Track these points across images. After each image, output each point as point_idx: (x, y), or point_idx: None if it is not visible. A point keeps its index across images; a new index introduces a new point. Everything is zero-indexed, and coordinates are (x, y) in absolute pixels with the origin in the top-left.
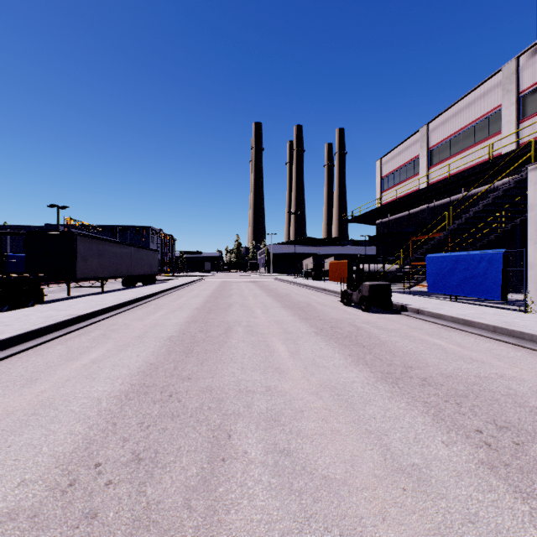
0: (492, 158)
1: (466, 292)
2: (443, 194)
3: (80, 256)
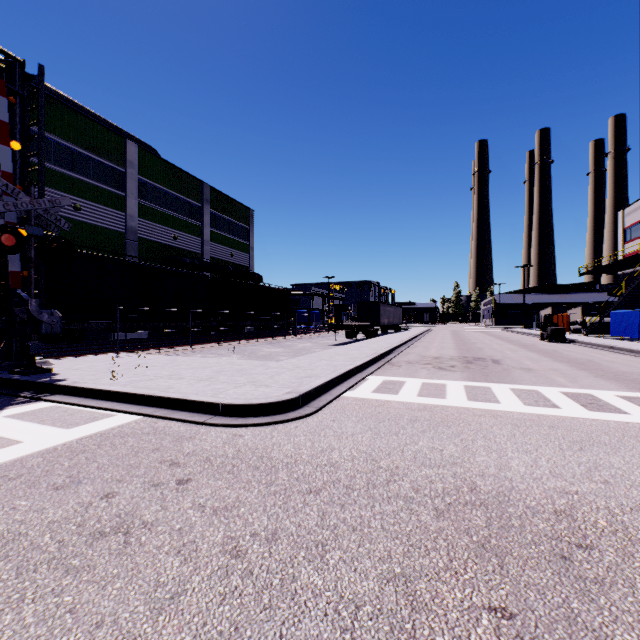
0: None
1: (626, 334)
2: None
3: (380, 313)
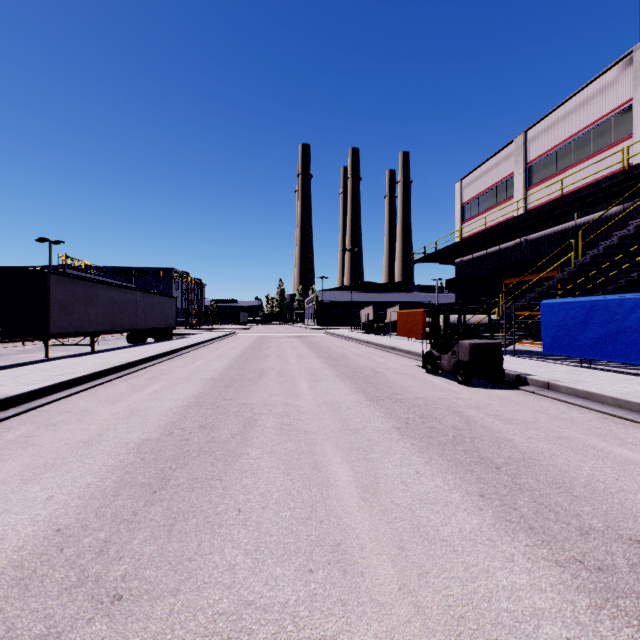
0: (627, 167)
1: (607, 354)
2: (547, 222)
3: (55, 302)
